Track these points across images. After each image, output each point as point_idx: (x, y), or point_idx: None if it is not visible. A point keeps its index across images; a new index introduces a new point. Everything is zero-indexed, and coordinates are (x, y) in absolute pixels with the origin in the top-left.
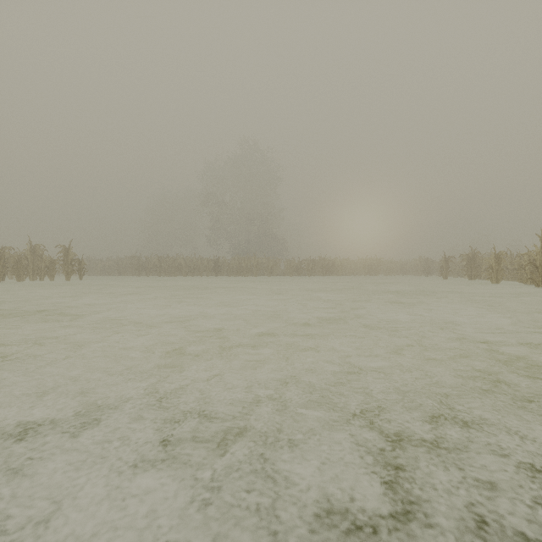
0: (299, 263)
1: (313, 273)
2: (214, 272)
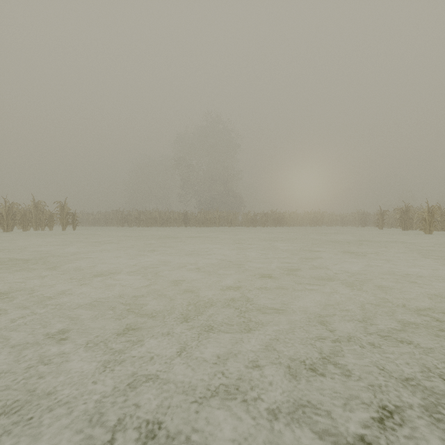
0: (254, 216)
1: (266, 225)
2: (184, 223)
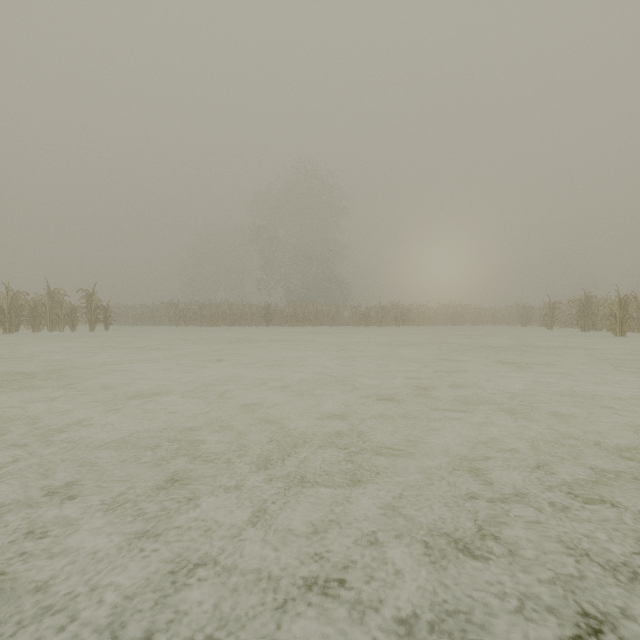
0: (366, 311)
1: (384, 323)
2: (265, 321)
